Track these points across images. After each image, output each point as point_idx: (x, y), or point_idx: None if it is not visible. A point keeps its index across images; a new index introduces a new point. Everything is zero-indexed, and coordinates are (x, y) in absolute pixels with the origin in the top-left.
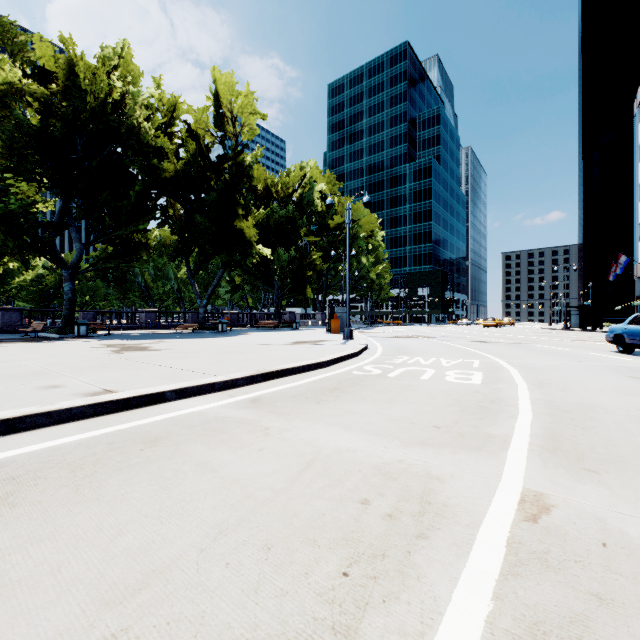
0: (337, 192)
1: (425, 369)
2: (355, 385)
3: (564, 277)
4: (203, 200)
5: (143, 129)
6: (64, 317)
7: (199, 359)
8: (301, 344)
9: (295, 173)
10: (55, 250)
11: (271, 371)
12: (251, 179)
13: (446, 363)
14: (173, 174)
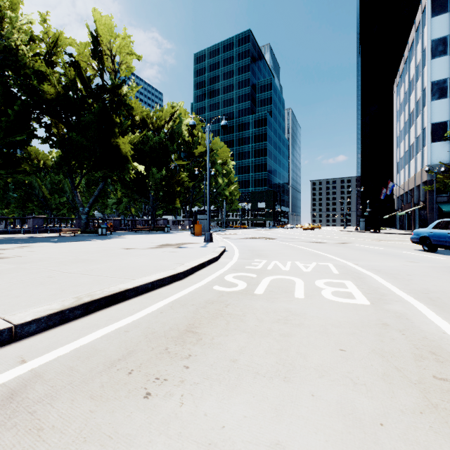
0: (200, 129)
1: (291, 278)
2: (217, 317)
3: (355, 196)
4: (83, 121)
5: (21, 50)
6: None
7: (25, 273)
8: (165, 247)
9: (167, 109)
10: None
11: (100, 297)
12: (128, 108)
13: (304, 268)
14: (53, 96)
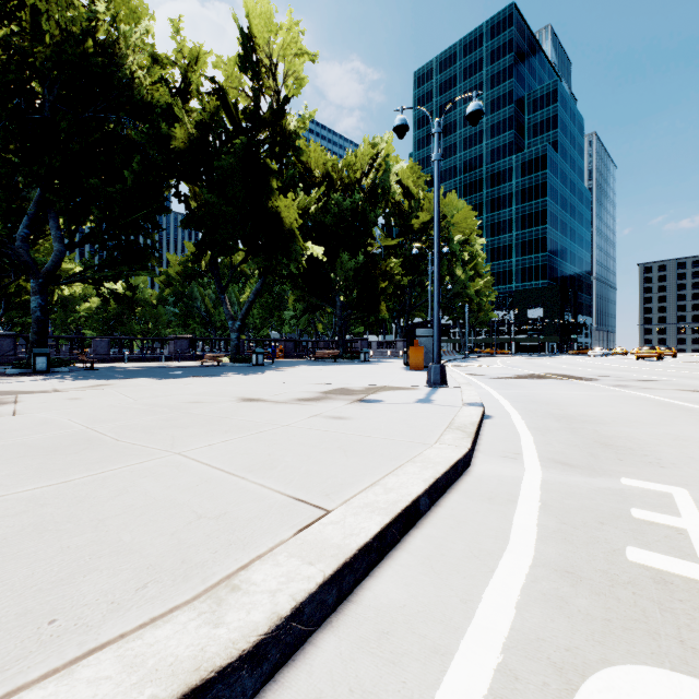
0: (423, 186)
1: None
2: None
3: None
4: None
5: (139, 78)
6: (31, 344)
7: None
8: (329, 400)
9: (364, 151)
10: (17, 251)
11: None
12: (299, 153)
13: None
14: (186, 145)
